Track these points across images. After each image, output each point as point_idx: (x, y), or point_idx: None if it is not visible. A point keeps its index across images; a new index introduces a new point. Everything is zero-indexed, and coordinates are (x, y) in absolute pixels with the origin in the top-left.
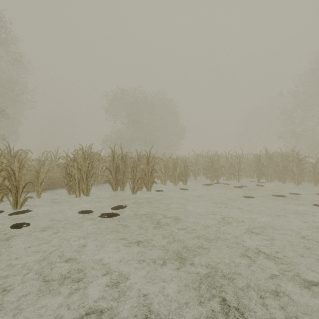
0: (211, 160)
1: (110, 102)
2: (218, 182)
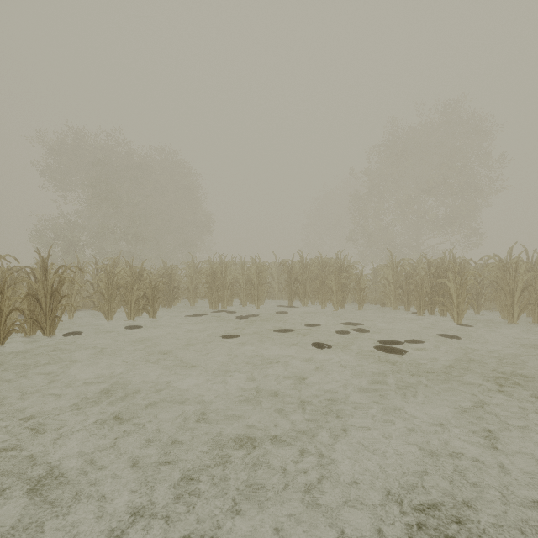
0: (211, 271)
1: (52, 154)
2: (225, 309)
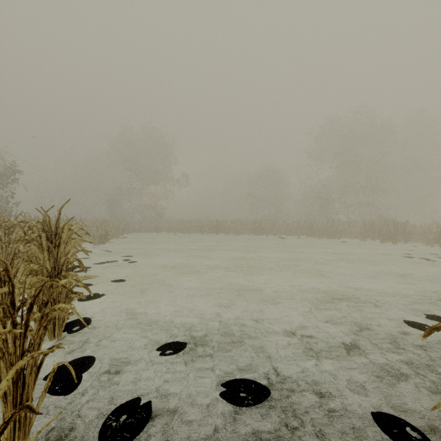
0: None
1: None
2: None
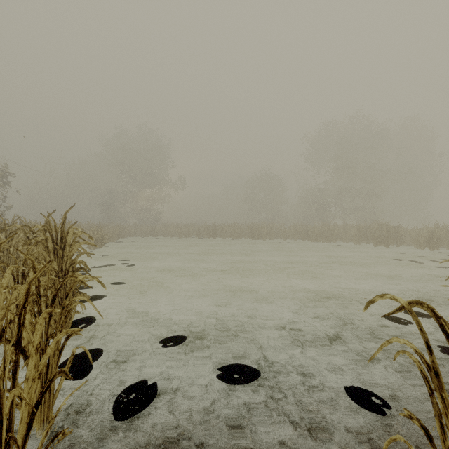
0: None
1: None
2: None
